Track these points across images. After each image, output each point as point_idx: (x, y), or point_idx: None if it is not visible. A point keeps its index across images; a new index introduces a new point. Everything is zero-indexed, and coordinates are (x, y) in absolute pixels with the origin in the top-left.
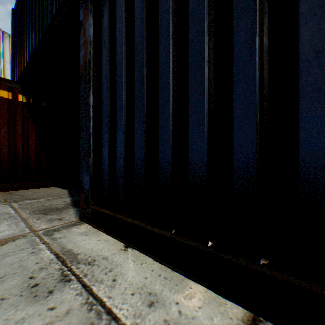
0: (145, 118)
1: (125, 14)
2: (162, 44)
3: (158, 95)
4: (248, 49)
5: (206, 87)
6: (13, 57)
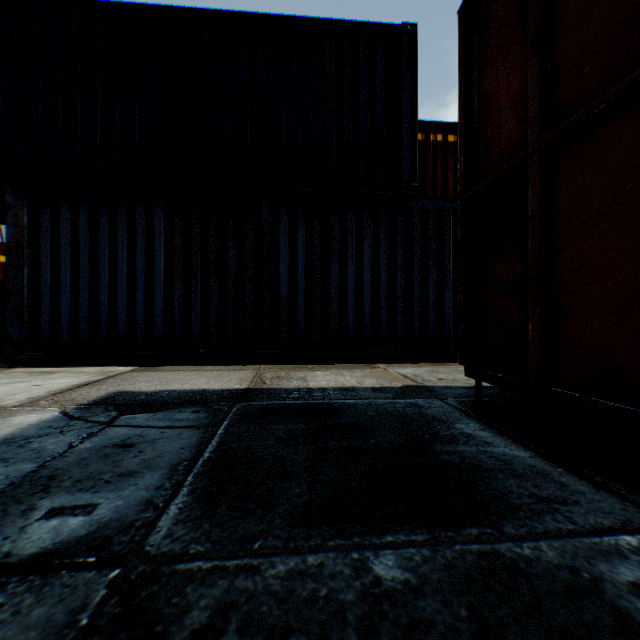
0: (90, 296)
1: (71, 229)
2: (102, 262)
3: (99, 287)
4: (142, 282)
5: (127, 290)
6: None
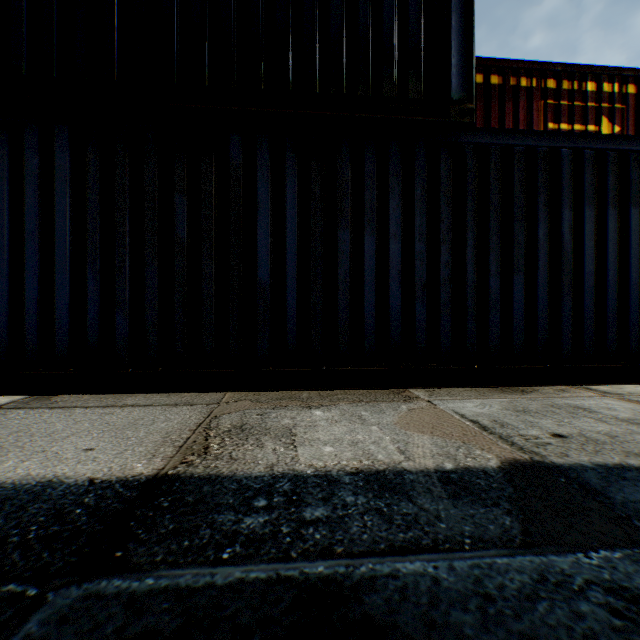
0: None
1: None
2: None
3: None
4: (34, 259)
5: (9, 272)
6: None
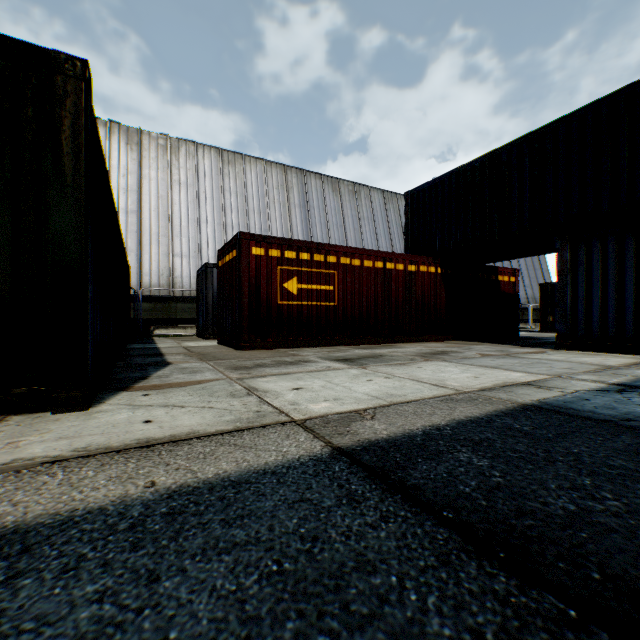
0: (615, 303)
1: (599, 257)
2: (627, 277)
3: (624, 296)
4: None
5: None
6: (409, 231)
